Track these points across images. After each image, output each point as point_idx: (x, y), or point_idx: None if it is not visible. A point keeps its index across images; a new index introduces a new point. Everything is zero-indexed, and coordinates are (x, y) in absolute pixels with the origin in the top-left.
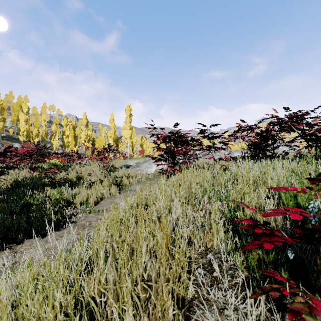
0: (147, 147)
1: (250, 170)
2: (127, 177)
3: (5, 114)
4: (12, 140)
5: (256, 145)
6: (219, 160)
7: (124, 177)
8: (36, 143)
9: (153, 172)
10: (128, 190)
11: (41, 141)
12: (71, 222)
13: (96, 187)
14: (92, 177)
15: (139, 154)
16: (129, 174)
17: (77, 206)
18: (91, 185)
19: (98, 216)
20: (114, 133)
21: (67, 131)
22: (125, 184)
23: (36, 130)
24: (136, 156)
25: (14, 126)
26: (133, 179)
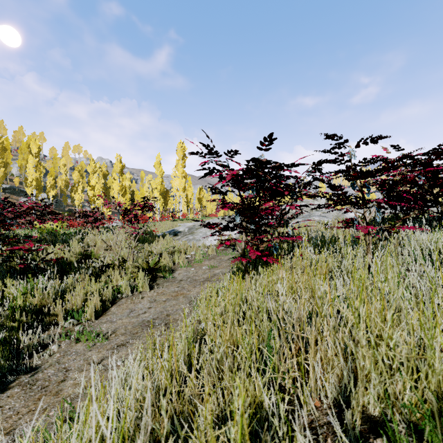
0: (208, 203)
1: (439, 254)
2: (170, 253)
3: (9, 156)
4: (19, 193)
5: (415, 196)
6: (378, 233)
7: (164, 254)
8: (51, 197)
9: (216, 243)
10: (168, 280)
11: (61, 195)
12: (25, 372)
13: (111, 274)
14: (111, 253)
15: (196, 213)
16: (174, 248)
17: (59, 321)
18: (103, 270)
19: (90, 354)
20: (160, 183)
21: (92, 179)
22: (164, 269)
23: (52, 179)
24: (191, 216)
25: (22, 173)
26: (181, 257)
